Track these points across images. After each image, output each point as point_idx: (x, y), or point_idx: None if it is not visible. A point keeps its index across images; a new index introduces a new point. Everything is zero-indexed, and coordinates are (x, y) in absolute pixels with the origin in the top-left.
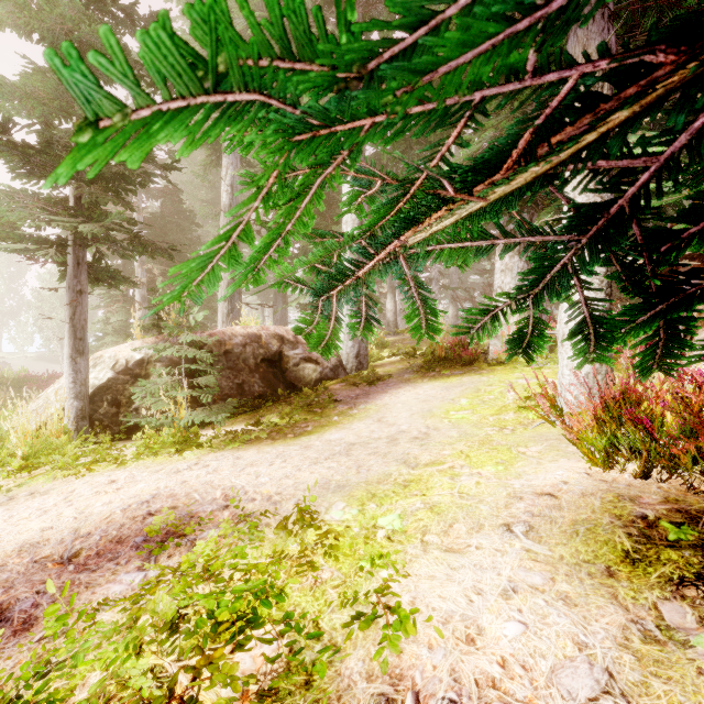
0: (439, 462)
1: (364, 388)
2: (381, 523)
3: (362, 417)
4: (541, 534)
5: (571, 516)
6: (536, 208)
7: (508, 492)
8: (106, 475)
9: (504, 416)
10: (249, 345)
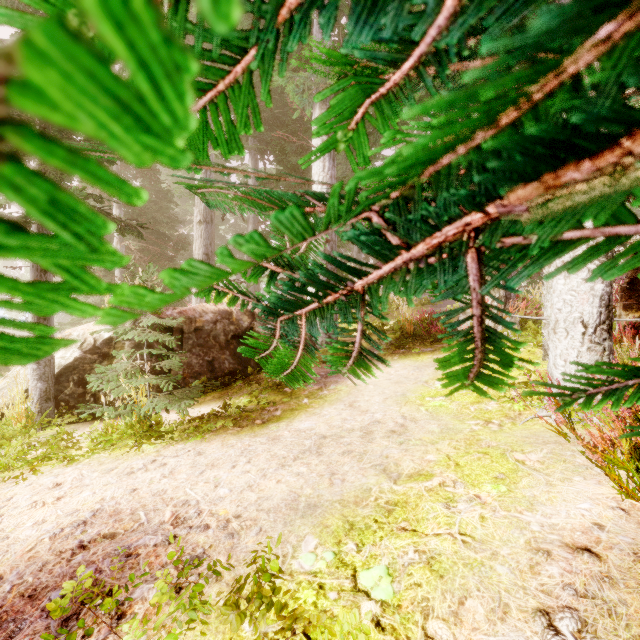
0: (425, 473)
1: None
2: (364, 582)
3: (333, 400)
4: (603, 639)
5: (637, 603)
6: None
7: (527, 538)
8: (53, 475)
9: (486, 405)
10: (219, 322)
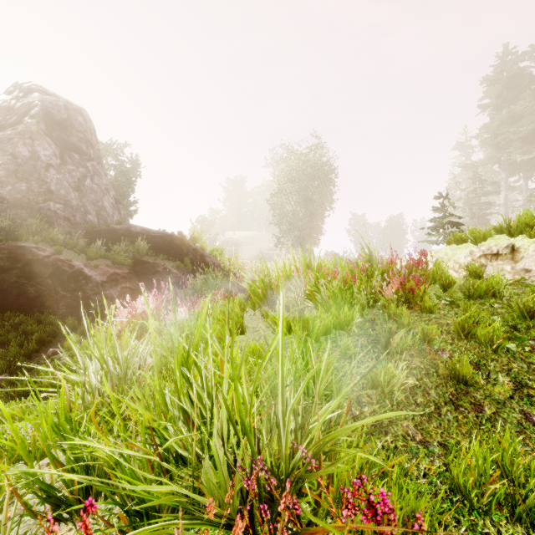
0: None
1: None
2: None
3: None
4: None
5: None
6: None
7: None
8: None
9: None
10: None
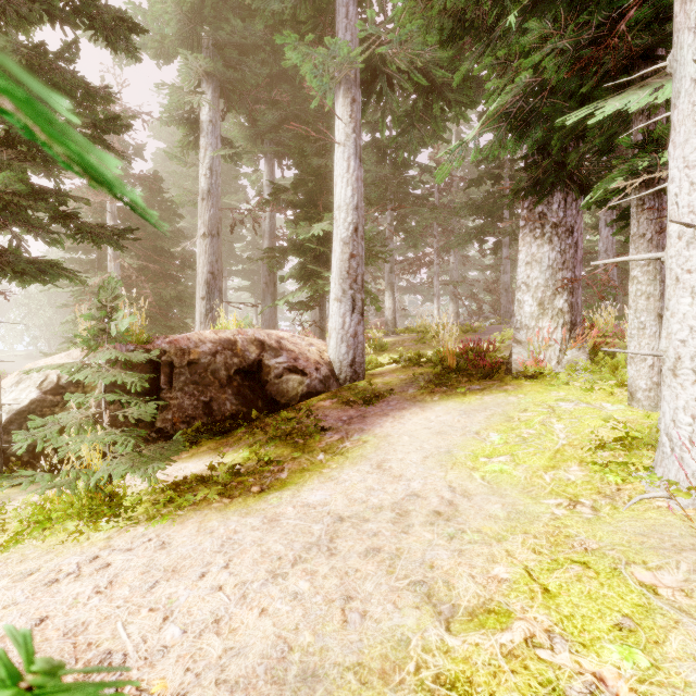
0: (496, 609)
1: (360, 408)
2: None
3: (356, 458)
4: None
5: None
6: (571, 185)
7: None
8: None
9: (566, 473)
10: (220, 354)
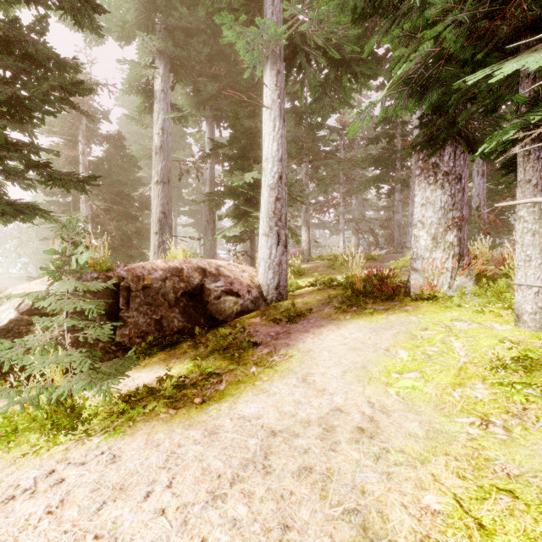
0: None
1: (285, 325)
2: None
3: (284, 371)
4: None
5: None
6: (460, 140)
7: None
8: None
9: (473, 391)
10: (169, 280)
